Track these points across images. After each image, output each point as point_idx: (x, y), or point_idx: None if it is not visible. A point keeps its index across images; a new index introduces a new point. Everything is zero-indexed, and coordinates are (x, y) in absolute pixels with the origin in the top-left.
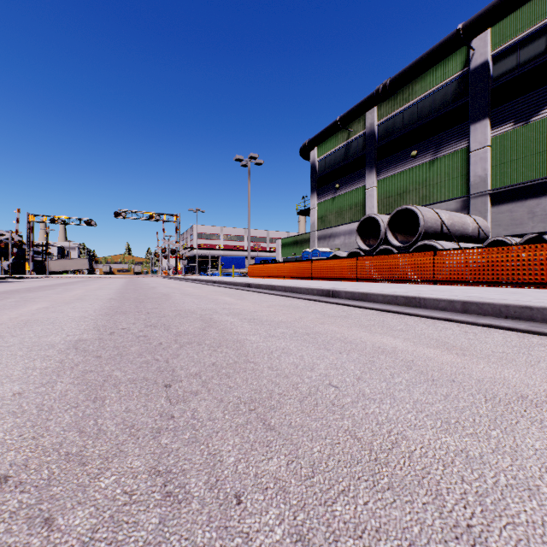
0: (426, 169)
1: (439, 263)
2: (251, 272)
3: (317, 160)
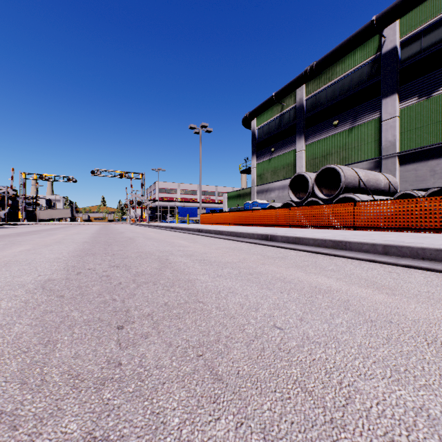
0: (345, 136)
1: (358, 212)
2: (203, 219)
3: (256, 128)
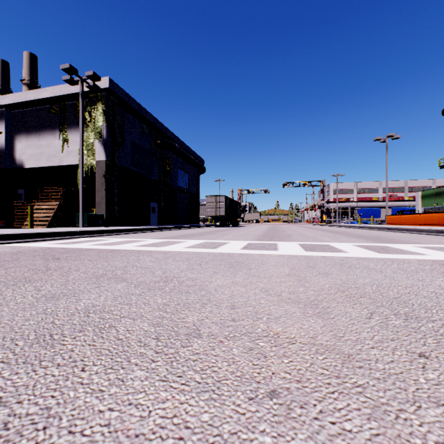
0: None
1: None
2: (389, 221)
3: None
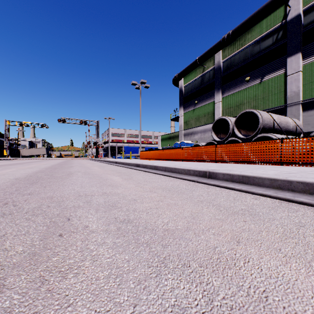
0: (255, 89)
1: (286, 149)
2: (142, 156)
3: (183, 86)
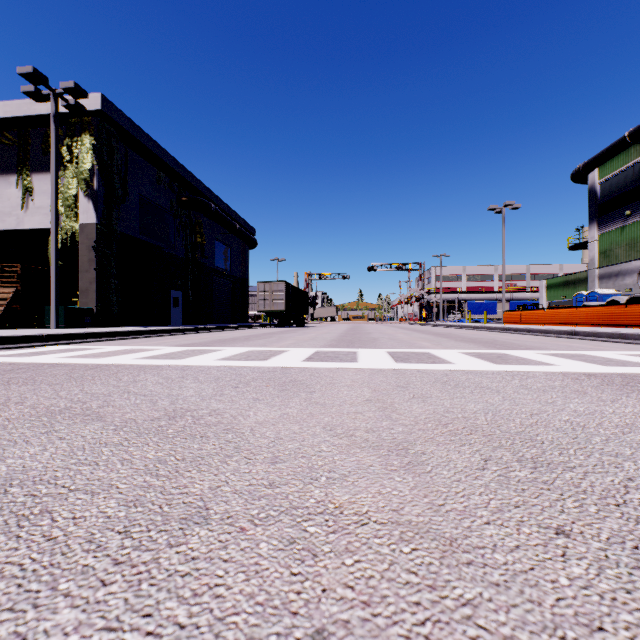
0: None
1: None
2: (506, 318)
3: (597, 182)
